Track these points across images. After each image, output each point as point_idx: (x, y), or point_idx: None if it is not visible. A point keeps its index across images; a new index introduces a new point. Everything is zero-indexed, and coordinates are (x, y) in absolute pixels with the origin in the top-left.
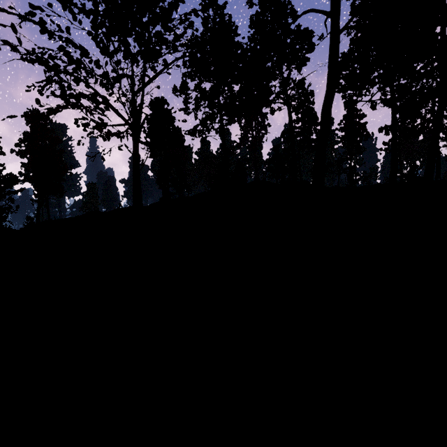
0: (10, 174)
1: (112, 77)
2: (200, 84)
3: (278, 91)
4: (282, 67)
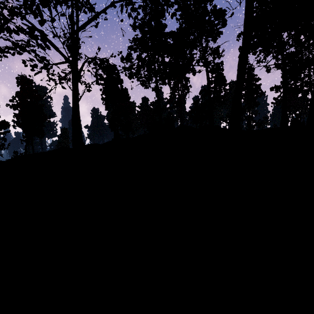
0: (3, 121)
1: (41, 1)
2: (140, 55)
3: (199, 57)
4: (202, 38)
